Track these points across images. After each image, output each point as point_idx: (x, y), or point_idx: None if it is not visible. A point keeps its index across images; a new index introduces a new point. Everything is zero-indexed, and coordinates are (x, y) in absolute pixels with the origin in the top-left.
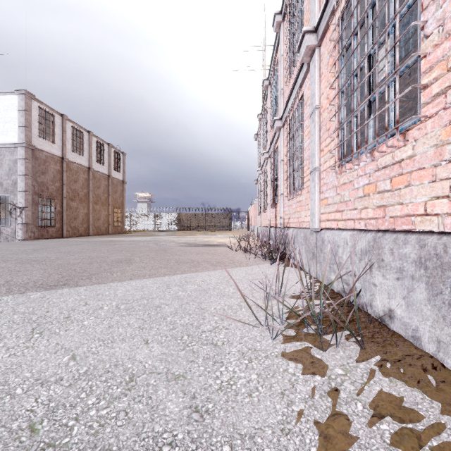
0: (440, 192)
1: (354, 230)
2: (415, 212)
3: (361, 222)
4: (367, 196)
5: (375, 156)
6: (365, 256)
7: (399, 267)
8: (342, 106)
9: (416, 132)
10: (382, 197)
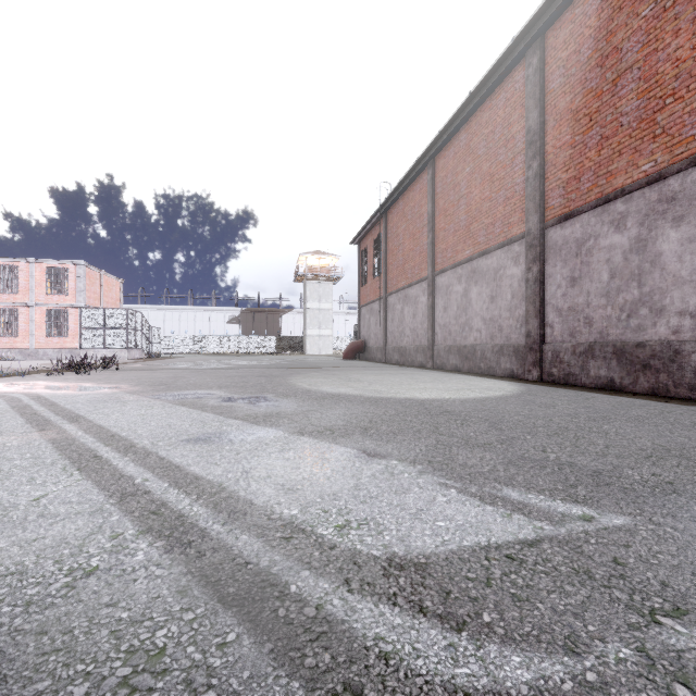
0: (22, 345)
1: (2, 349)
2: (18, 346)
3: (6, 347)
4: (8, 343)
5: (10, 338)
6: (7, 352)
7: (16, 353)
8: (0, 327)
9: (19, 338)
10: (12, 344)
